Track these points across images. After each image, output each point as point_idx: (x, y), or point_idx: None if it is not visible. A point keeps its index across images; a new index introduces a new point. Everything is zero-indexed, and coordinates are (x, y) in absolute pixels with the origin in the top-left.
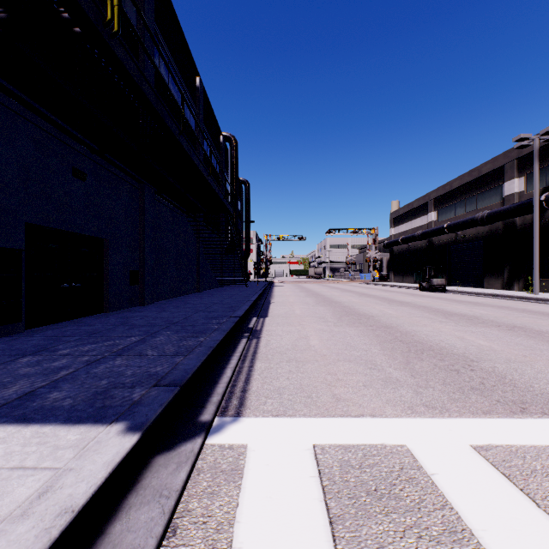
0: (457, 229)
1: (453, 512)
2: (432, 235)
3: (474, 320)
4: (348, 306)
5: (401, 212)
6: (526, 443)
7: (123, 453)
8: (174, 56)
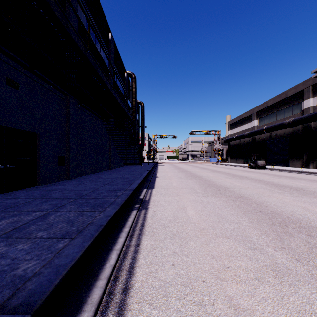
0: (272, 130)
1: None
2: (255, 134)
3: (302, 191)
4: (208, 180)
5: (235, 120)
6: None
7: None
8: (93, 15)
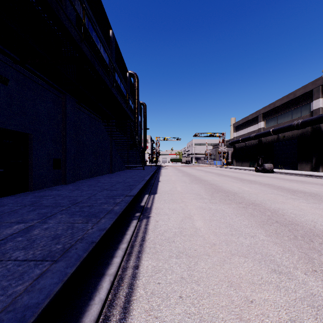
0: (279, 132)
1: None
2: (262, 136)
3: (317, 197)
4: (214, 184)
5: (240, 122)
6: None
7: None
8: (92, 10)
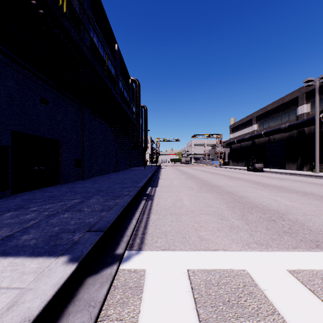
0: (270, 134)
1: (280, 317)
2: (255, 138)
3: (281, 189)
4: (206, 180)
5: (236, 124)
6: (322, 268)
7: (66, 277)
8: (102, 31)
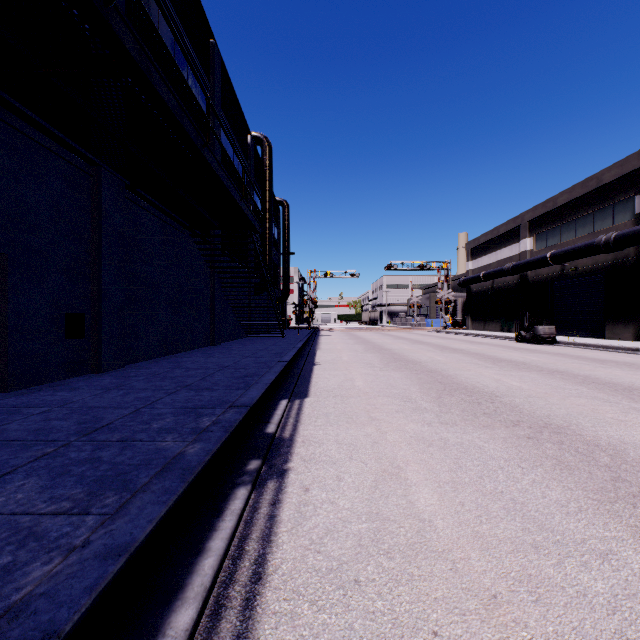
0: (566, 259)
1: None
2: (529, 268)
3: None
4: (437, 370)
5: (481, 240)
6: None
7: None
8: None
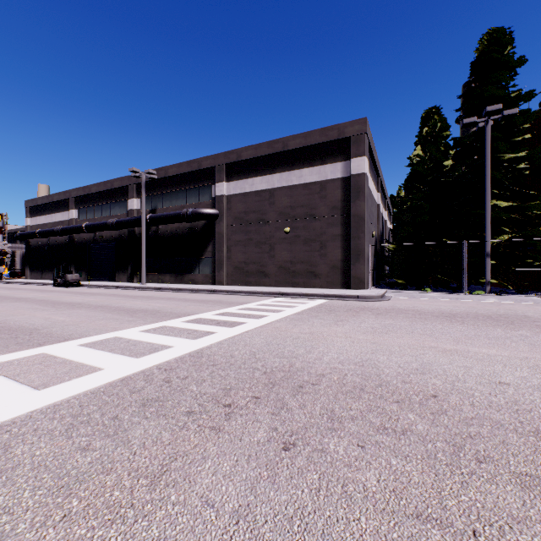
0: (95, 230)
1: None
2: (73, 232)
3: (77, 305)
4: None
5: (40, 202)
6: (23, 357)
7: None
8: None
